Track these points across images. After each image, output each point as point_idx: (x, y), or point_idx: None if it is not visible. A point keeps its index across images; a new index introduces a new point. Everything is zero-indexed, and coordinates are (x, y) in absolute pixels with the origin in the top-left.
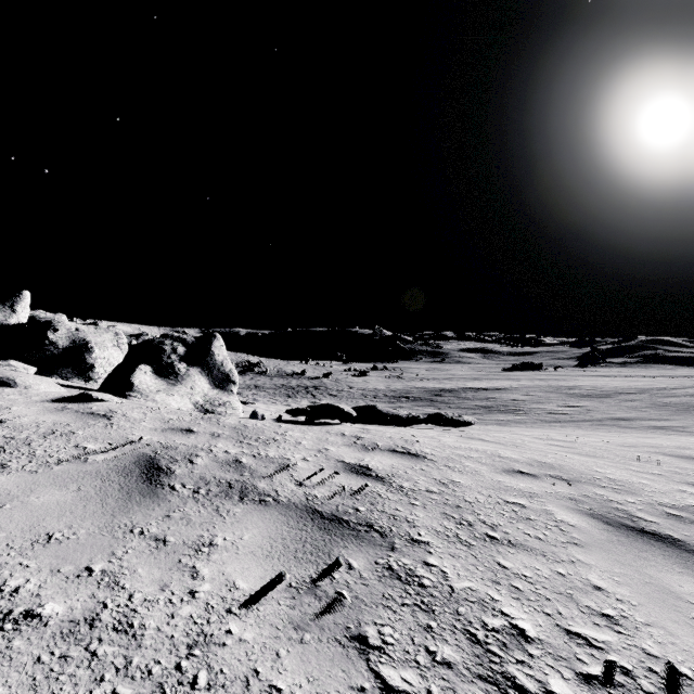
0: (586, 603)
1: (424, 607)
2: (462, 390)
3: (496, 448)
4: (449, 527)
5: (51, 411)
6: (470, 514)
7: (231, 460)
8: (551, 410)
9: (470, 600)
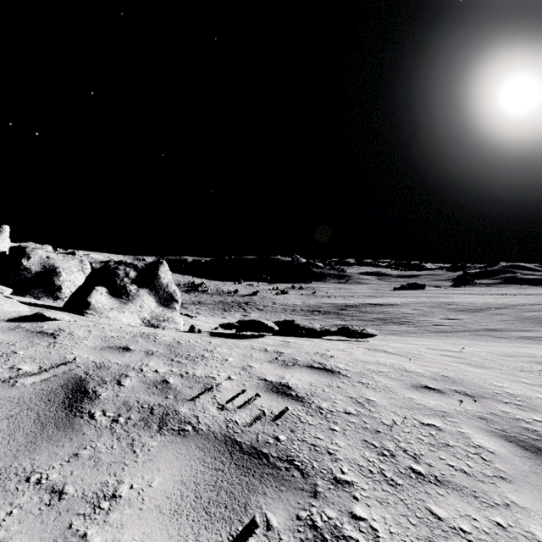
0: None
1: None
2: (362, 306)
3: (400, 361)
4: (371, 460)
5: (3, 330)
6: (389, 441)
7: (158, 380)
8: (435, 322)
9: None
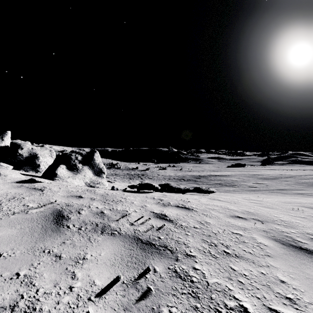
0: (277, 291)
1: (193, 295)
2: (209, 176)
3: (226, 204)
4: (205, 247)
5: (15, 187)
6: (215, 240)
7: (99, 212)
8: (250, 185)
9: (217, 290)
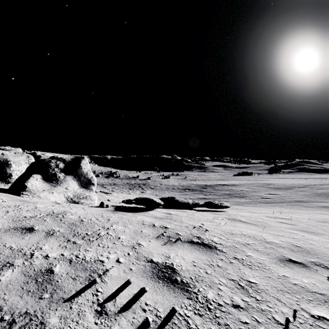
0: None
1: None
2: (216, 185)
3: (257, 231)
4: None
5: None
6: None
7: (43, 270)
8: (262, 196)
9: None
